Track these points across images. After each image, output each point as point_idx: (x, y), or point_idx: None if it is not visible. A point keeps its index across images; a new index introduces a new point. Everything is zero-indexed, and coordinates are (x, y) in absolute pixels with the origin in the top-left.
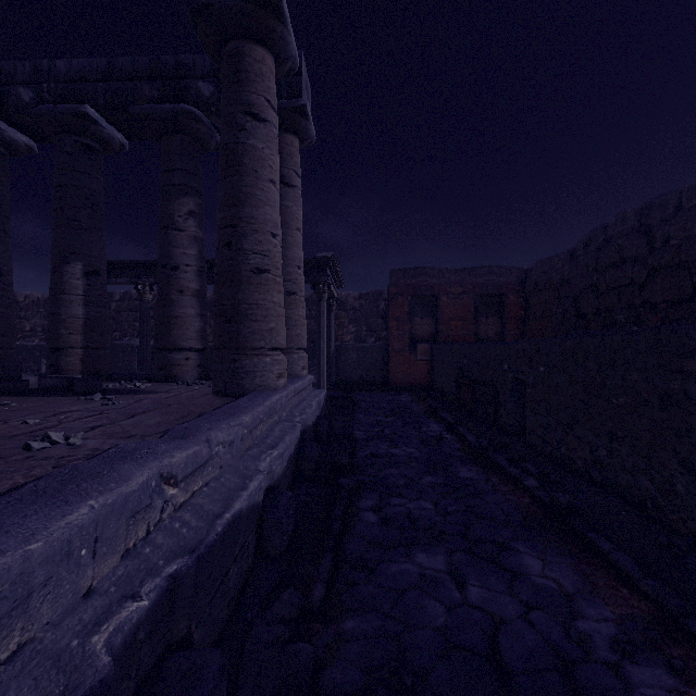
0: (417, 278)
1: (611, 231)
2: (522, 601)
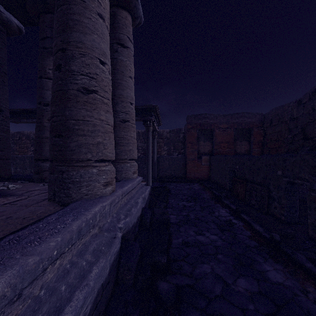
0: (202, 120)
1: None
2: None
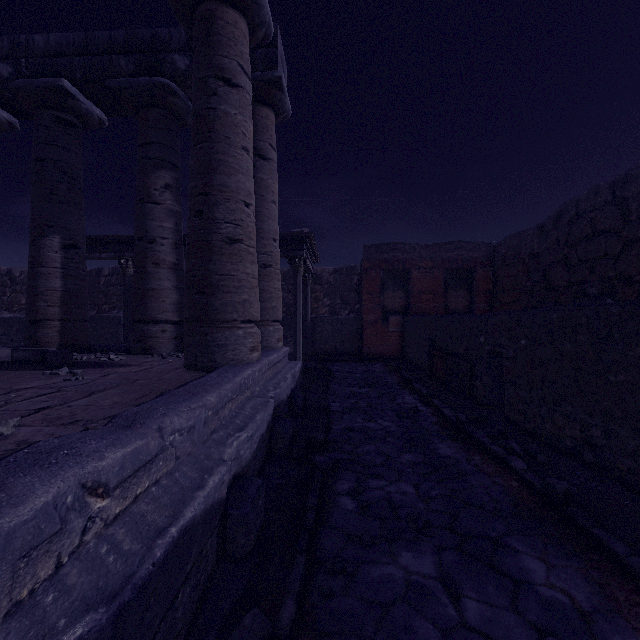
0: (389, 253)
1: (583, 204)
2: (531, 623)
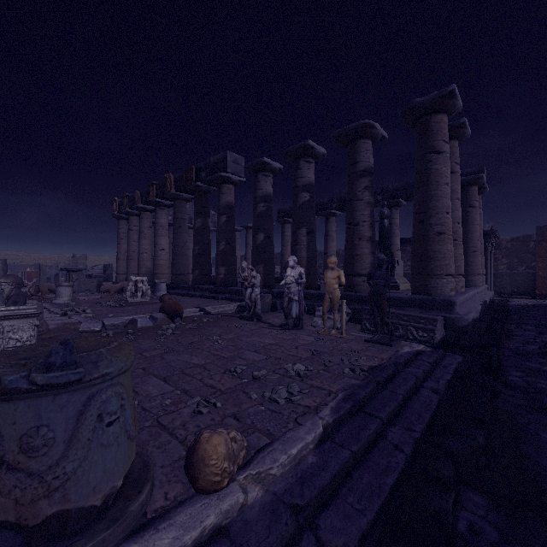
0: None
1: None
2: None
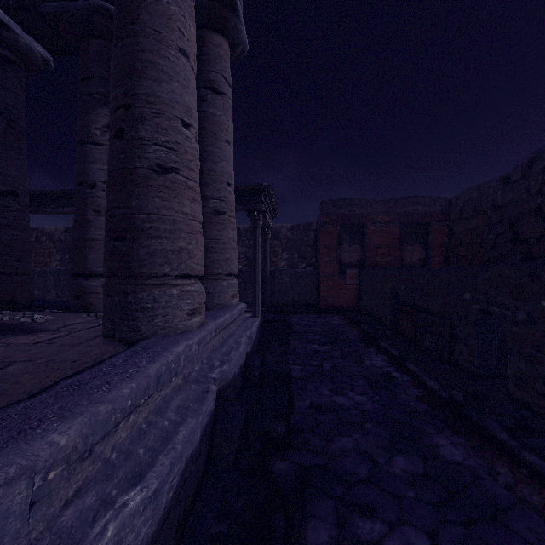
0: (345, 209)
1: None
2: None
